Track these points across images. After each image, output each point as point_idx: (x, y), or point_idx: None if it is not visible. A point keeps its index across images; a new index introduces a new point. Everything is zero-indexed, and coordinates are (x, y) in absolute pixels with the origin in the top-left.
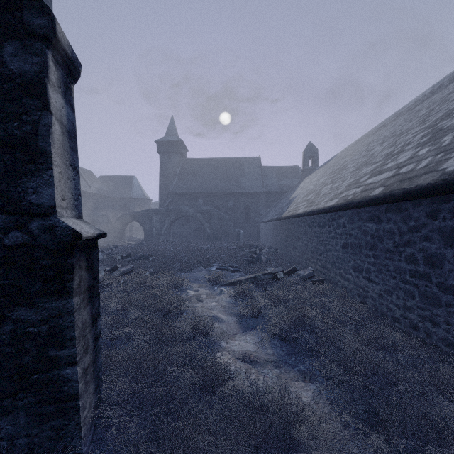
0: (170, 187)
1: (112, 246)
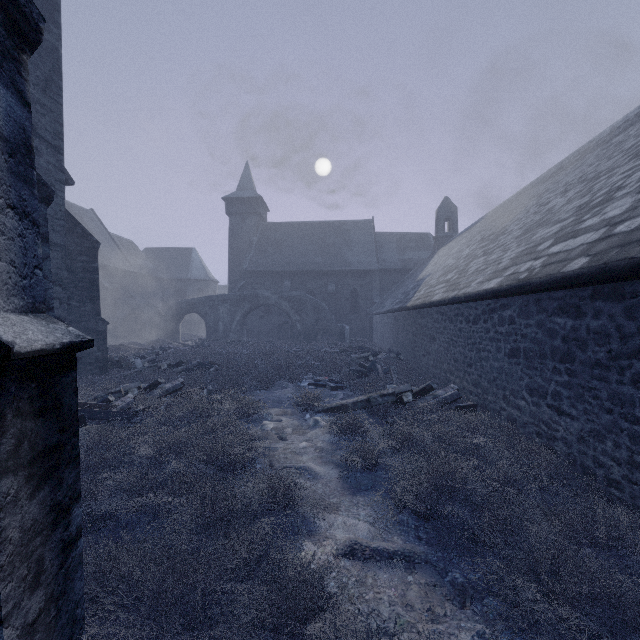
0: (244, 264)
1: (159, 348)
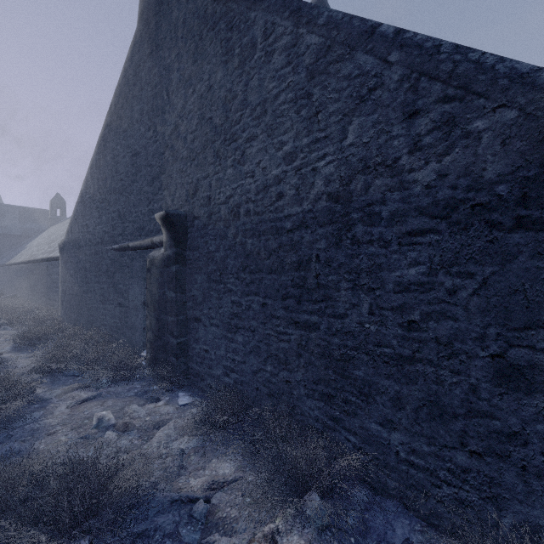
0: None
1: None
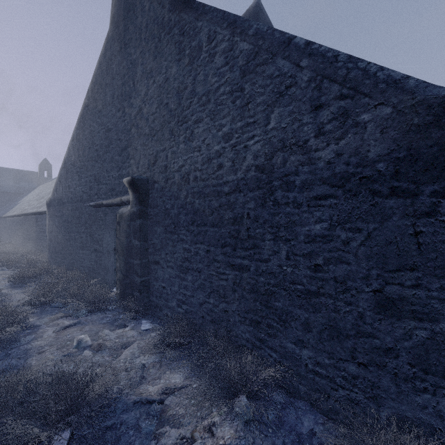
0: None
1: None
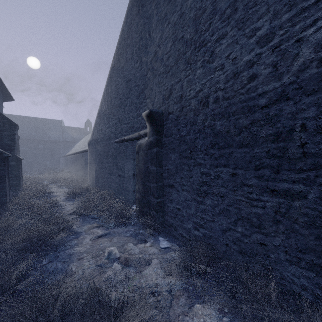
0: None
1: None
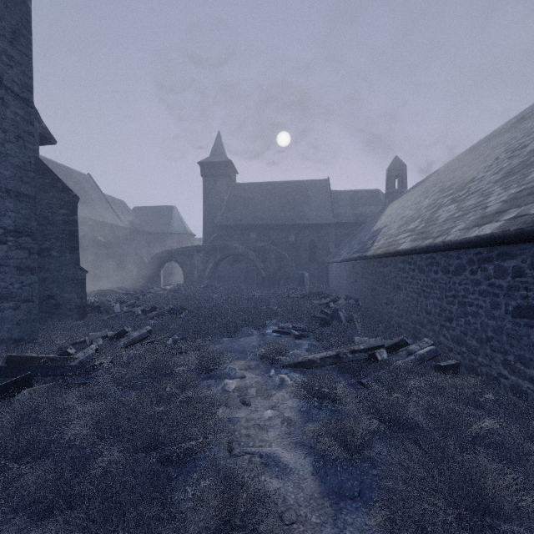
0: (216, 219)
1: (141, 293)
